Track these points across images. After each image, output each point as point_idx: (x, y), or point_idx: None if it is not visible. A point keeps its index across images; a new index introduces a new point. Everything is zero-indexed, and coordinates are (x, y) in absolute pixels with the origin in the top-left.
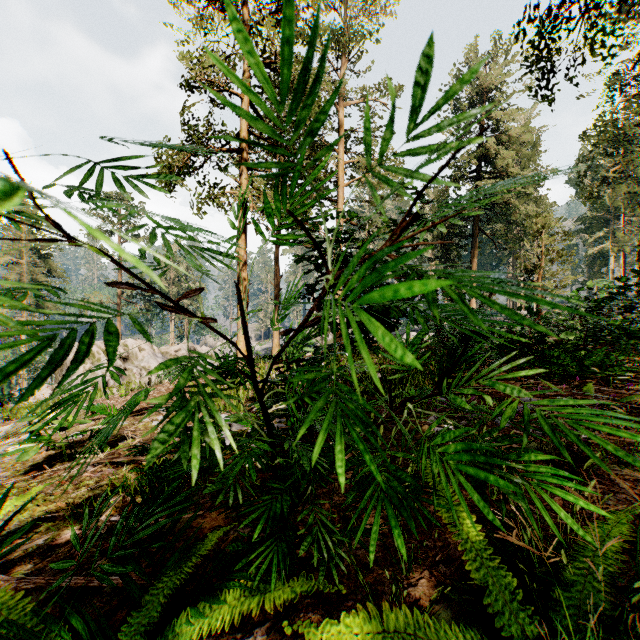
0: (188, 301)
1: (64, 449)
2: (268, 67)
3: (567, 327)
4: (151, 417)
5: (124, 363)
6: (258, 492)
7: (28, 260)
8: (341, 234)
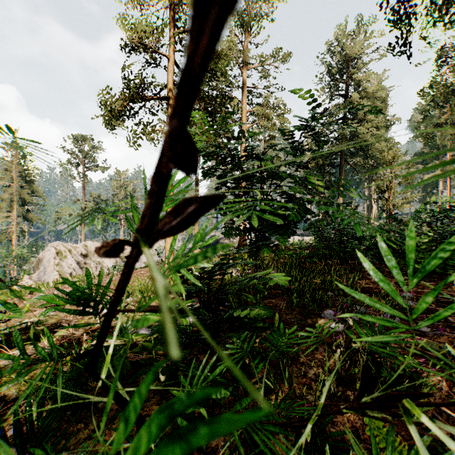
0: None
1: (4, 339)
2: None
3: (421, 232)
4: None
5: (84, 259)
6: (164, 398)
7: (17, 184)
8: (246, 150)
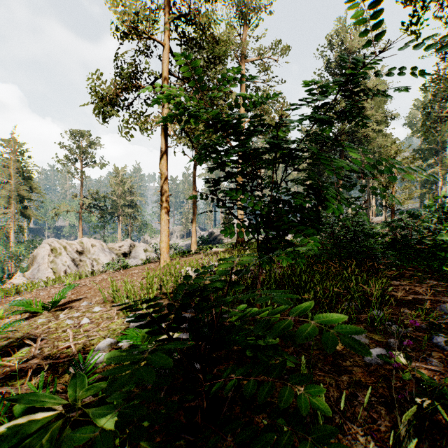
0: (131, 210)
1: None
2: (185, 22)
3: (438, 229)
4: (68, 314)
5: (80, 256)
6: None
7: (15, 180)
8: (251, 123)
